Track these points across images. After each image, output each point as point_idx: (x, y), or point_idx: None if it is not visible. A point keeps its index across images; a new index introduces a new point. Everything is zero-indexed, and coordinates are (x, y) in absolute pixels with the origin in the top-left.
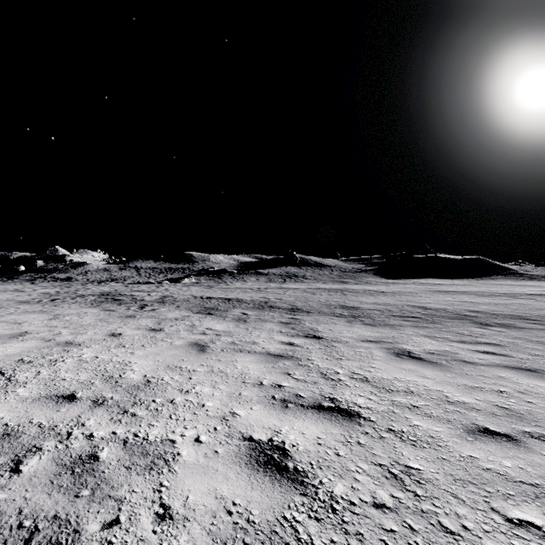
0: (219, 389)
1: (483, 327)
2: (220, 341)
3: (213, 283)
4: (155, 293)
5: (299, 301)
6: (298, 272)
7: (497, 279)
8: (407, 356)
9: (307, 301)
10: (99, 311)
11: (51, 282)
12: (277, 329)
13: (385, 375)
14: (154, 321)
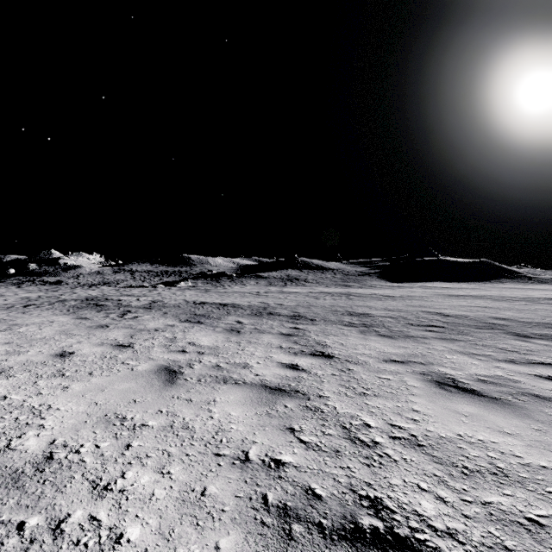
0: (168, 477)
1: (523, 339)
2: (201, 363)
3: (210, 286)
4: (145, 297)
5: (301, 306)
6: (299, 276)
7: (505, 283)
8: (454, 387)
9: (311, 306)
10: (70, 319)
11: (39, 285)
12: (276, 344)
13: (440, 428)
14: (127, 333)
